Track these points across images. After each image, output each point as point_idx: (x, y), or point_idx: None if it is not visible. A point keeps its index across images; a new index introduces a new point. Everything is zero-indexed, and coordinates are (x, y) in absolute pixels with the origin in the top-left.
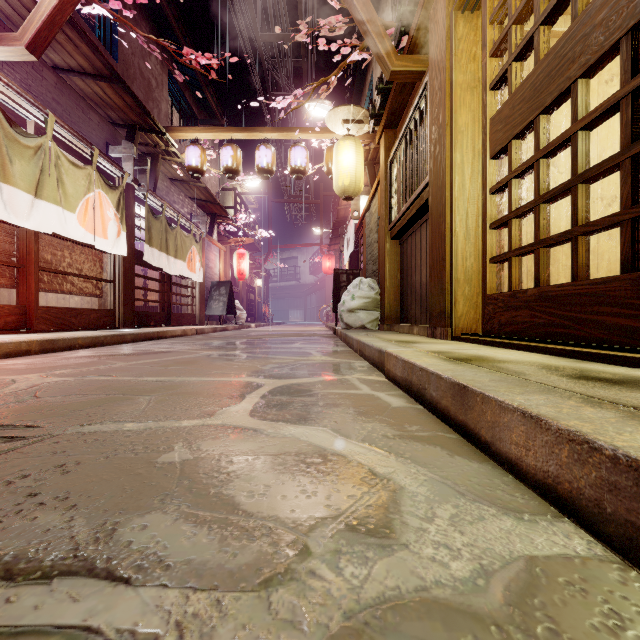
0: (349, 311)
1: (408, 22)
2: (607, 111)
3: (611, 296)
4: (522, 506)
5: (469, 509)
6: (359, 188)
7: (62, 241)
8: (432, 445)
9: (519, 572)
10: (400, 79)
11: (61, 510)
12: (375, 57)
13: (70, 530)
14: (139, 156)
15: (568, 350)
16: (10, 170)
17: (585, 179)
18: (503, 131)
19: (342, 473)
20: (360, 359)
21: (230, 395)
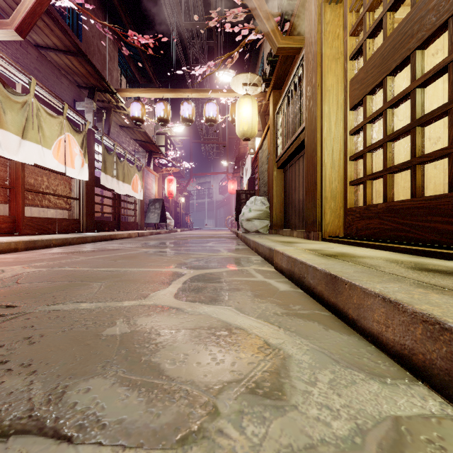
0: (247, 220)
1: (290, 12)
2: (438, 72)
3: (441, 209)
4: (384, 372)
5: (343, 374)
6: (254, 132)
7: (42, 170)
8: (311, 321)
9: (388, 431)
10: (284, 53)
11: (24, 375)
12: (266, 37)
13: (29, 393)
14: (97, 109)
15: (409, 248)
16: (4, 119)
17: (421, 123)
18: (359, 89)
19: (243, 344)
20: (255, 255)
21: (160, 282)
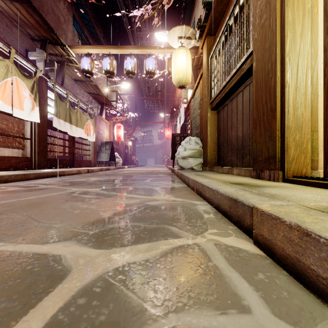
0: (182, 158)
1: None
2: None
3: None
4: None
5: None
6: (188, 80)
7: None
8: None
9: None
10: None
11: None
12: None
13: None
14: (49, 60)
15: None
16: None
17: None
18: None
19: None
20: (199, 198)
21: None
